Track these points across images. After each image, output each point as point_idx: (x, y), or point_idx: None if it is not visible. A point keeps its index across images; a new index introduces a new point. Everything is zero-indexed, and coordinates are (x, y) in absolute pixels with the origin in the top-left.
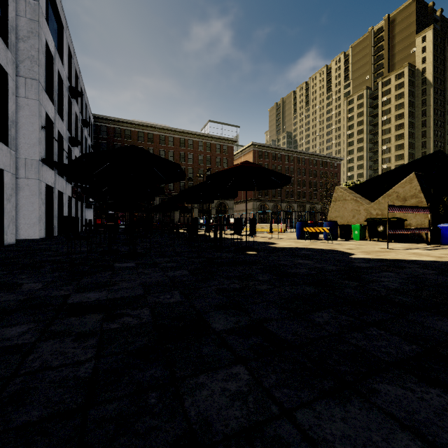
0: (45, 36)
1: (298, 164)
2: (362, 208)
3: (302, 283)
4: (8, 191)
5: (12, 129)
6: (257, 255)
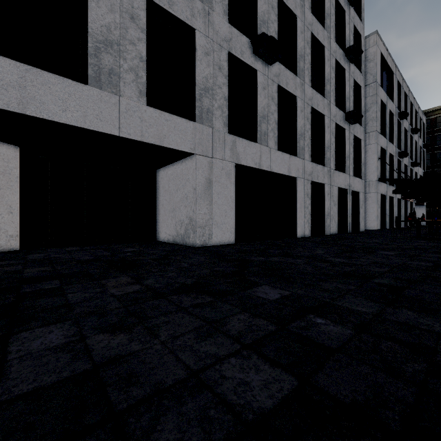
0: (380, 98)
1: None
2: None
3: None
4: (361, 203)
5: (363, 168)
6: None
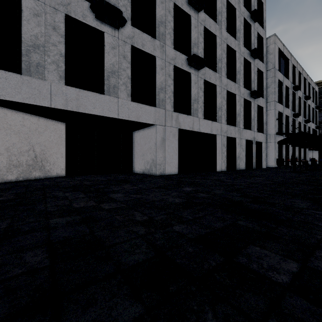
0: (277, 78)
1: None
2: None
3: None
4: (263, 149)
5: (264, 126)
6: None
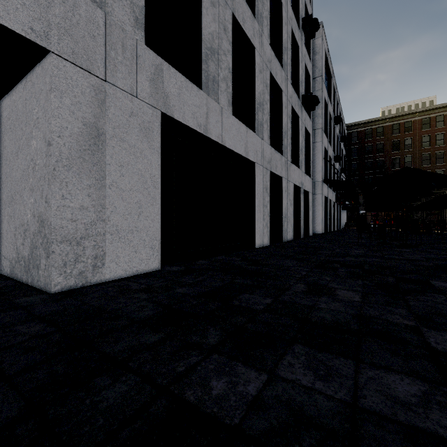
0: (324, 95)
1: None
2: None
3: None
4: (310, 204)
5: (311, 166)
6: None
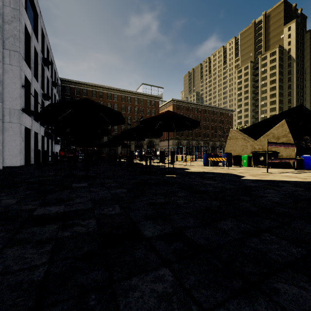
0: (24, 20)
1: (204, 114)
2: (248, 144)
3: (210, 198)
4: None
5: (0, 87)
6: (176, 177)
